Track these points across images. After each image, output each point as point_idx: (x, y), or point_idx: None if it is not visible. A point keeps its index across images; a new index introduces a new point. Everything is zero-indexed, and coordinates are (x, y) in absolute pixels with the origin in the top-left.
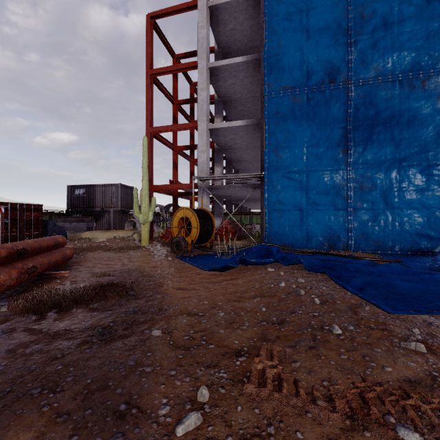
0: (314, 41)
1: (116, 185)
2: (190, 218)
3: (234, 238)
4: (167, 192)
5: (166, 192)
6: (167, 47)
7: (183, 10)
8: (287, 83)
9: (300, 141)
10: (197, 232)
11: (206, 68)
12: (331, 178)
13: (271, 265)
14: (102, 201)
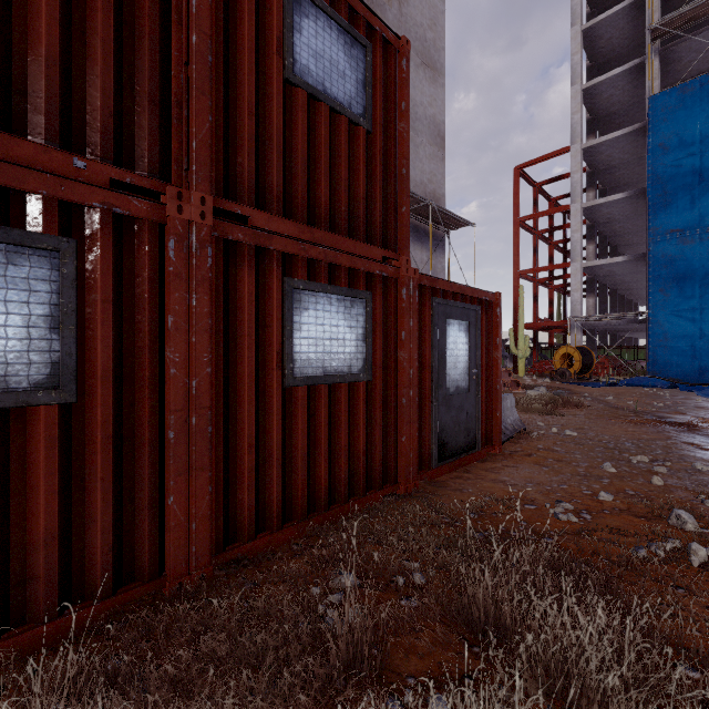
0: (708, 184)
1: None
2: (573, 354)
3: (612, 374)
4: (529, 328)
5: (528, 328)
6: (529, 182)
7: (553, 156)
8: (675, 226)
9: (691, 280)
10: (580, 365)
11: (580, 210)
12: None
13: (649, 388)
14: None
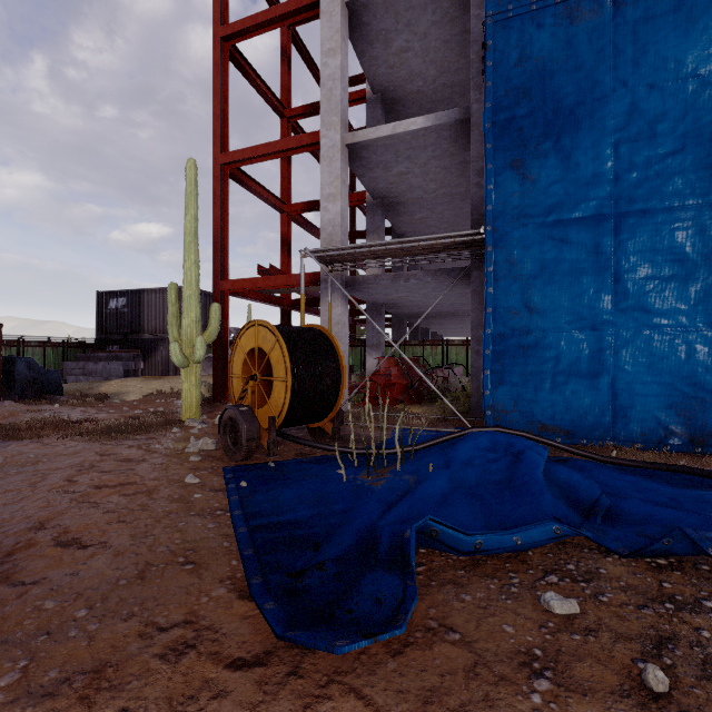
0: None
1: (180, 290)
2: (270, 353)
3: (405, 400)
4: (266, 299)
5: (265, 299)
6: None
7: None
8: None
9: (592, 130)
10: (286, 395)
11: (340, 1)
12: (695, 230)
13: (545, 548)
14: (155, 321)
